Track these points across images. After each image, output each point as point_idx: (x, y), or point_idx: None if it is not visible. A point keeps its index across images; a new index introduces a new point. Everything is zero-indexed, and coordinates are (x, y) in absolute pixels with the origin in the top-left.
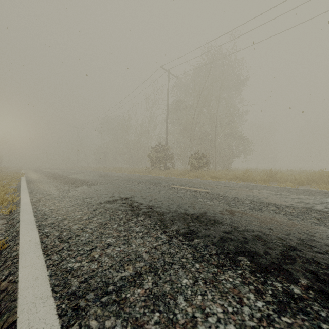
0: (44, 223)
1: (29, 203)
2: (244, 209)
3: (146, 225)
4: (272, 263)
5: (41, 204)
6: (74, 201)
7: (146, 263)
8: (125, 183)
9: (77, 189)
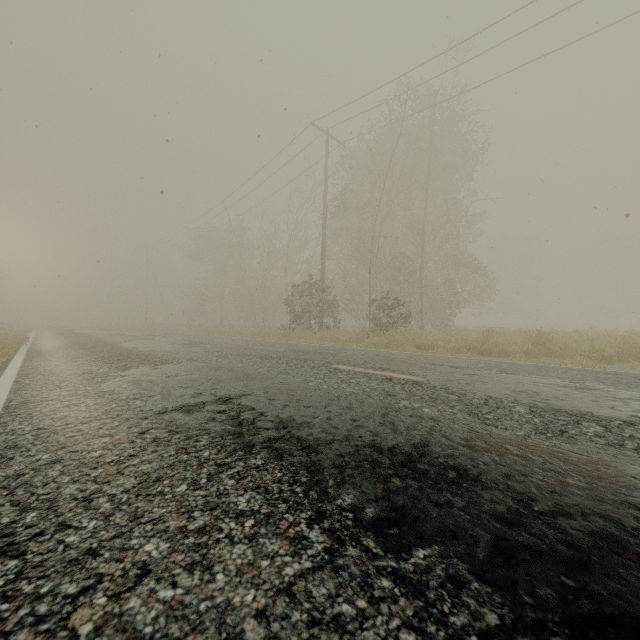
0: None
1: None
2: (524, 432)
3: (267, 486)
4: None
5: (24, 413)
6: (104, 405)
7: None
8: (233, 360)
9: (125, 374)
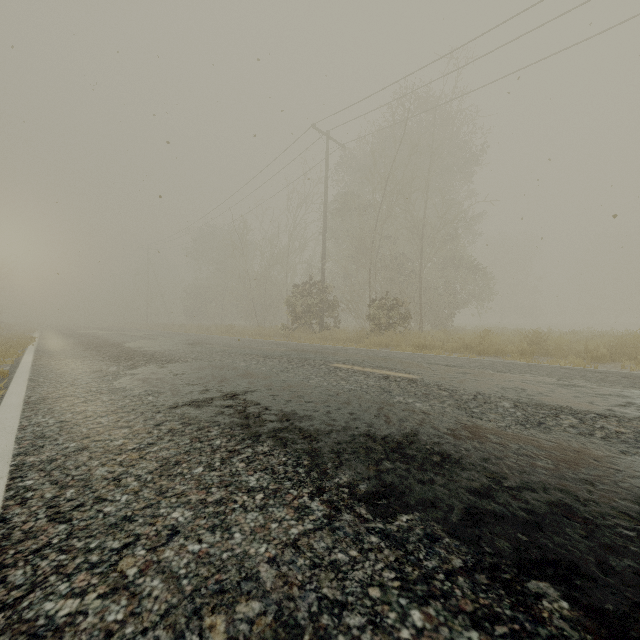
0: (31, 461)
1: (19, 405)
2: (506, 423)
3: (274, 468)
4: (637, 609)
5: (45, 408)
6: (118, 401)
7: (266, 606)
8: (236, 360)
9: (134, 372)
